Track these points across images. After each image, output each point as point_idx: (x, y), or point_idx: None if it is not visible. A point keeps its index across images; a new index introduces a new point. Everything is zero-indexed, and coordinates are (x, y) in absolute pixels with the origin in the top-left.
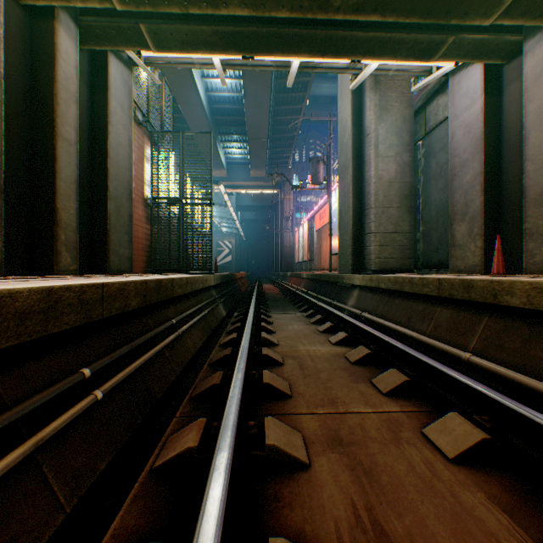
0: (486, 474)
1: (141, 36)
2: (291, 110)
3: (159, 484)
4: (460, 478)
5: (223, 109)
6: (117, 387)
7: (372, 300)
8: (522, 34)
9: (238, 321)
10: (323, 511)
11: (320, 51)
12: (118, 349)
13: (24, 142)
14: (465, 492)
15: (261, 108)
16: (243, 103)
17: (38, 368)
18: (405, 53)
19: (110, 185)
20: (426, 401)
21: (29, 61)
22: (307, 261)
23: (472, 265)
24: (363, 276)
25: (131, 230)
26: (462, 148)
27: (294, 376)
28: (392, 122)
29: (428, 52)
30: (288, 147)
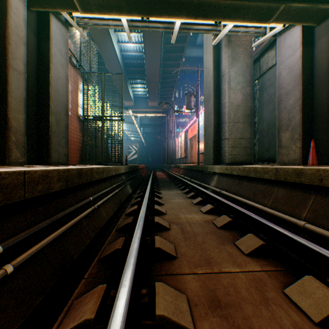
0: None
1: (71, 1)
2: (173, 64)
3: None
4: None
5: (131, 63)
6: (34, 256)
7: (228, 182)
8: None
9: (139, 197)
10: None
11: (194, 14)
12: (39, 223)
13: None
14: None
15: (155, 62)
16: (143, 60)
17: None
18: (251, 16)
19: (51, 104)
20: (279, 261)
21: None
22: (183, 158)
23: (293, 159)
24: (221, 166)
25: (68, 136)
26: (287, 83)
27: (178, 239)
28: (239, 67)
29: (267, 16)
30: (171, 87)
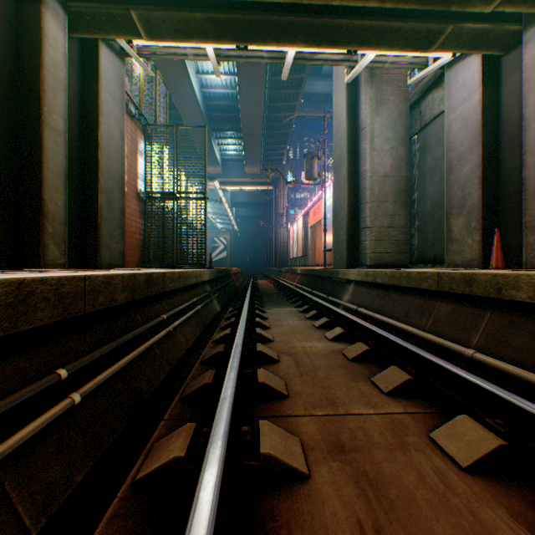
0: (505, 486)
1: (132, 24)
2: (285, 107)
3: (141, 499)
4: (476, 490)
5: (218, 105)
6: (99, 388)
7: (368, 295)
8: (522, 23)
9: (233, 317)
10: (326, 533)
11: (316, 40)
12: (102, 346)
13: (8, 131)
14: (484, 508)
15: (256, 104)
16: (237, 100)
17: (5, 370)
18: (402, 42)
19: (101, 177)
20: (430, 401)
21: (14, 46)
22: (301, 257)
23: (469, 260)
24: (359, 270)
25: (124, 224)
26: (459, 141)
27: (290, 374)
28: (387, 116)
29: (426, 42)
30: (282, 144)
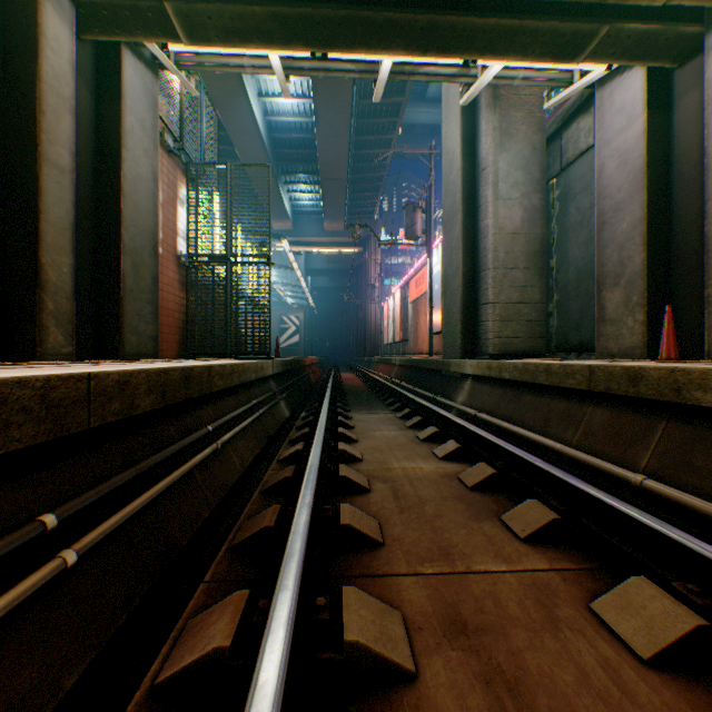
0: (709, 691)
1: (166, 21)
2: (378, 142)
3: None
4: (667, 698)
5: (288, 139)
6: (109, 538)
7: (492, 396)
8: (703, 23)
9: (306, 425)
10: None
11: (420, 46)
12: (115, 475)
13: None
14: None
15: (339, 138)
16: (314, 132)
17: None
18: (539, 49)
19: (125, 234)
20: (586, 552)
21: None
22: (399, 343)
23: (629, 348)
24: (478, 362)
25: (157, 298)
26: (616, 186)
27: (387, 509)
28: (517, 152)
29: (572, 48)
30: (373, 191)
